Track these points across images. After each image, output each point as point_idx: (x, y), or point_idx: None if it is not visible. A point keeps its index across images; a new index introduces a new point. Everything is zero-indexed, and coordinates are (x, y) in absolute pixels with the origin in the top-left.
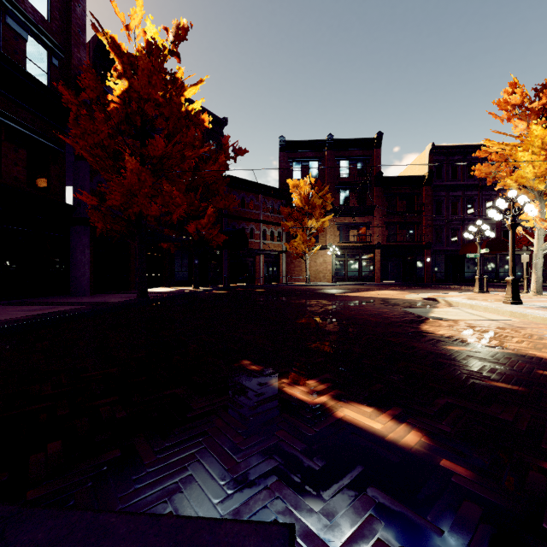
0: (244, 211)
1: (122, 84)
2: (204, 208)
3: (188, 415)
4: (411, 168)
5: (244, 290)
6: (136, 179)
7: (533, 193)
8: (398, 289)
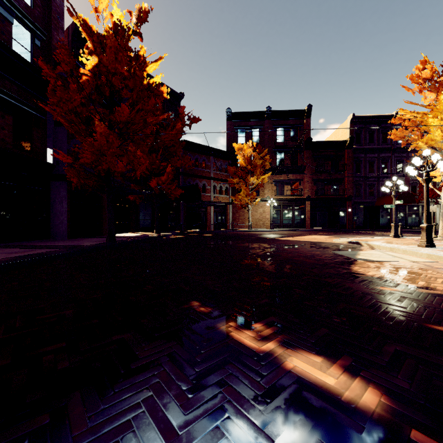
0: (197, 170)
1: (93, 60)
2: (164, 167)
3: (132, 366)
4: (335, 135)
5: (197, 235)
6: (105, 140)
7: (441, 153)
8: (325, 234)
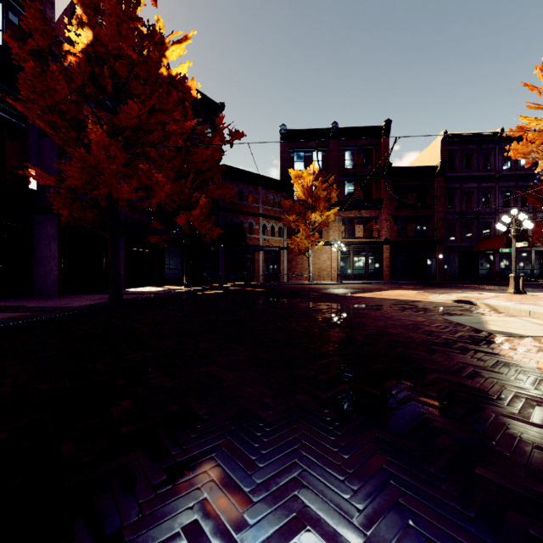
0: (242, 204)
1: (85, 35)
2: (197, 198)
3: None
4: (420, 160)
5: (241, 289)
6: (104, 154)
7: None
8: (412, 288)
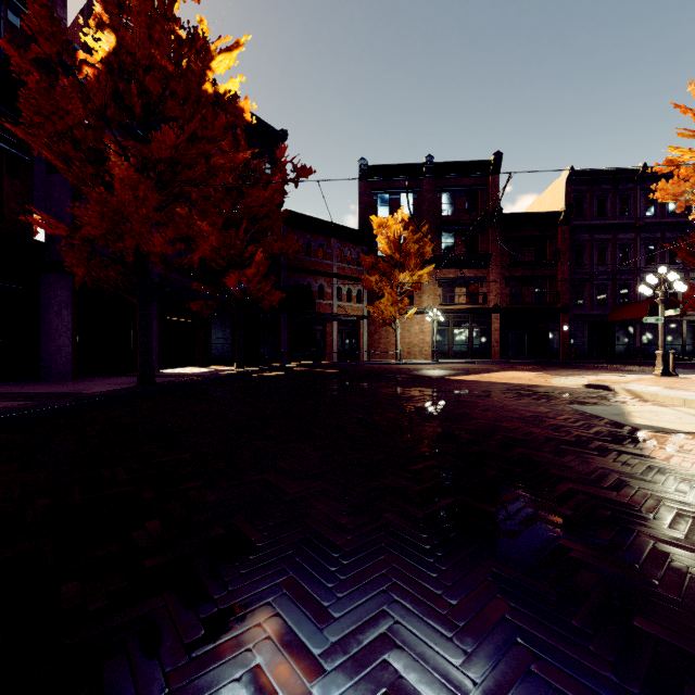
0: (310, 261)
1: (106, 40)
2: (252, 253)
3: None
4: (539, 204)
5: (308, 370)
6: (130, 194)
7: None
8: (530, 369)
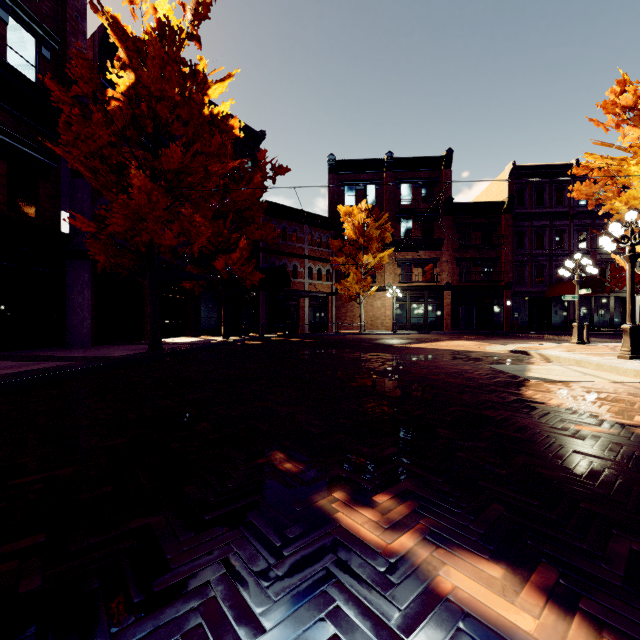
0: (285, 244)
1: (127, 77)
2: (236, 239)
3: (156, 588)
4: (487, 193)
5: (284, 340)
6: (145, 199)
7: None
8: (474, 339)
